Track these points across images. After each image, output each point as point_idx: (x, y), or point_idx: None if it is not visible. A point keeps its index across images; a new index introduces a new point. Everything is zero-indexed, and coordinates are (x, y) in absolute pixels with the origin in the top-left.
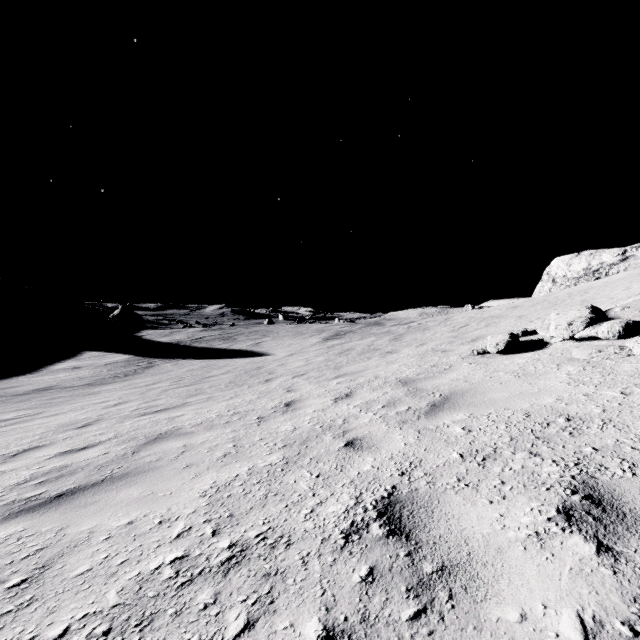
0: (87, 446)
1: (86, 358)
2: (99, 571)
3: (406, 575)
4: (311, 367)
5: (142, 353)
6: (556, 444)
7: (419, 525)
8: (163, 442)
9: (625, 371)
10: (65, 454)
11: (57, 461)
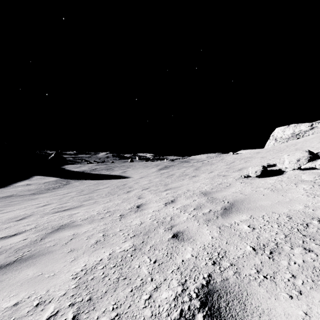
0: (16, 233)
1: (34, 179)
2: None
3: None
4: (152, 184)
5: (64, 177)
6: None
7: (236, 319)
8: (61, 231)
9: None
10: (1, 239)
11: None
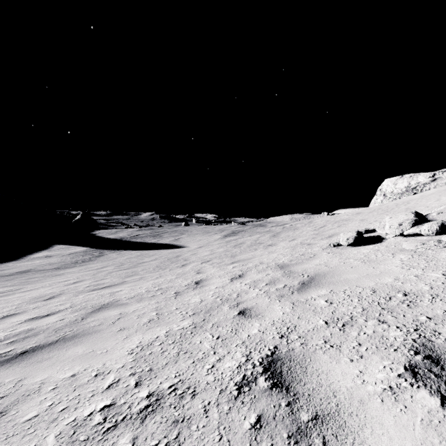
0: (49, 314)
1: (56, 249)
2: (44, 417)
3: (287, 423)
4: (214, 256)
5: (95, 246)
6: (398, 314)
7: (296, 379)
8: (105, 311)
9: (443, 258)
10: (32, 320)
11: (26, 325)
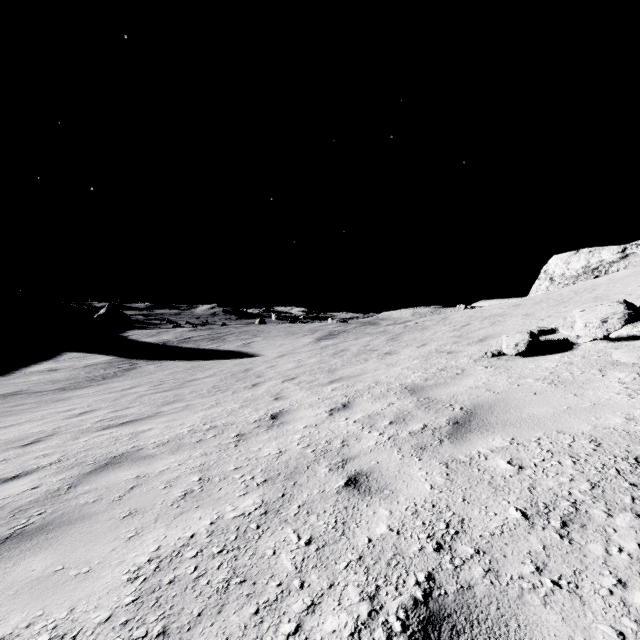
0: (19, 474)
1: (65, 359)
2: None
3: None
4: (303, 370)
5: (125, 354)
6: None
7: None
8: (113, 470)
9: None
10: None
11: None
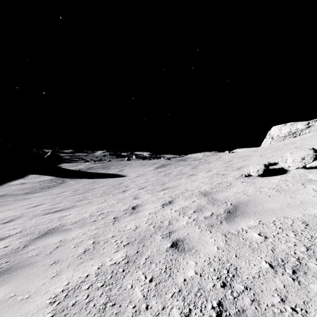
0: None
1: (29, 178)
2: None
3: None
4: (148, 183)
5: (60, 175)
6: None
7: None
8: (48, 237)
9: None
10: None
11: None
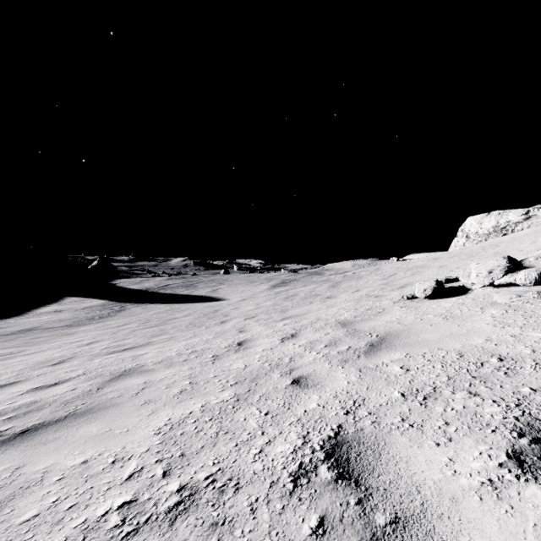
0: (57, 382)
1: (67, 303)
2: (46, 517)
3: (358, 527)
4: (261, 310)
5: (116, 298)
6: (493, 384)
7: (367, 469)
8: (126, 379)
9: None
10: (36, 390)
11: (28, 397)
